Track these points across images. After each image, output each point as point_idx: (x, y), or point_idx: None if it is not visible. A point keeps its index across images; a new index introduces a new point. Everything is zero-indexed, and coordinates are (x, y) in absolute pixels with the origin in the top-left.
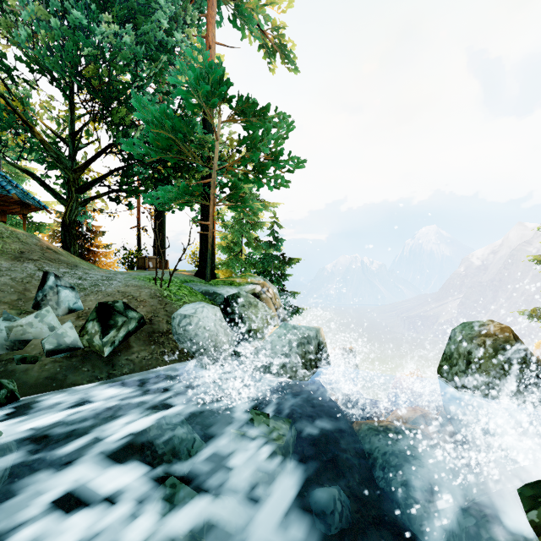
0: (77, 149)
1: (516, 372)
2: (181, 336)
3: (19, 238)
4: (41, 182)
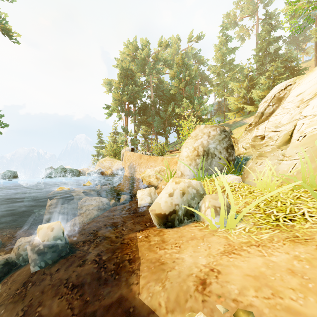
0: None
1: None
2: None
3: None
4: None
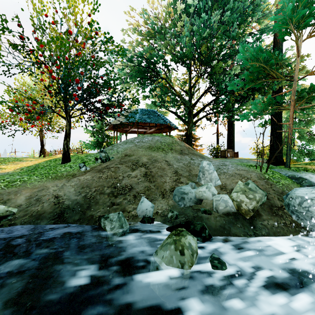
0: (192, 95)
1: None
2: (301, 214)
3: (178, 143)
4: (178, 115)
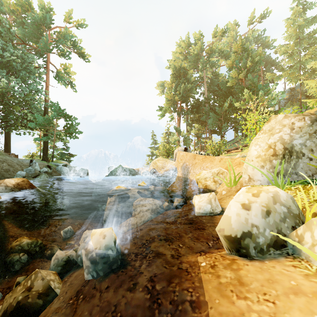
0: None
1: None
2: (61, 171)
3: None
4: None
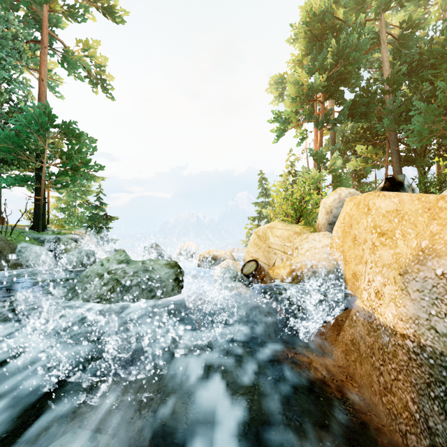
0: None
1: (154, 258)
2: (20, 257)
3: None
4: None
